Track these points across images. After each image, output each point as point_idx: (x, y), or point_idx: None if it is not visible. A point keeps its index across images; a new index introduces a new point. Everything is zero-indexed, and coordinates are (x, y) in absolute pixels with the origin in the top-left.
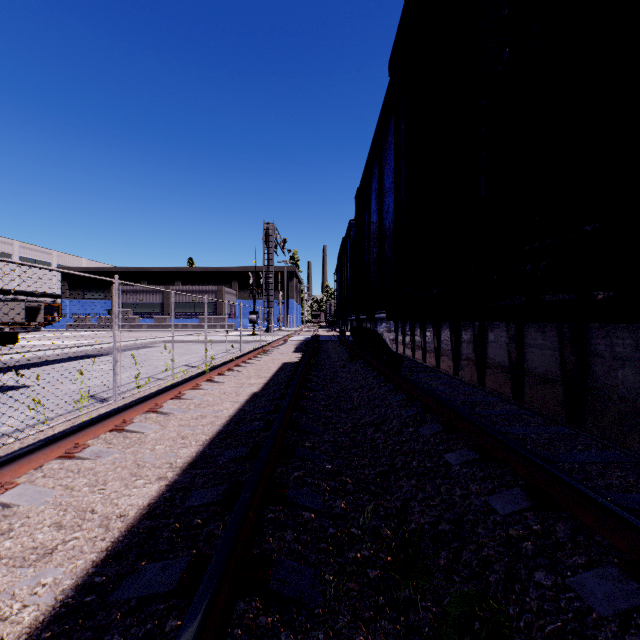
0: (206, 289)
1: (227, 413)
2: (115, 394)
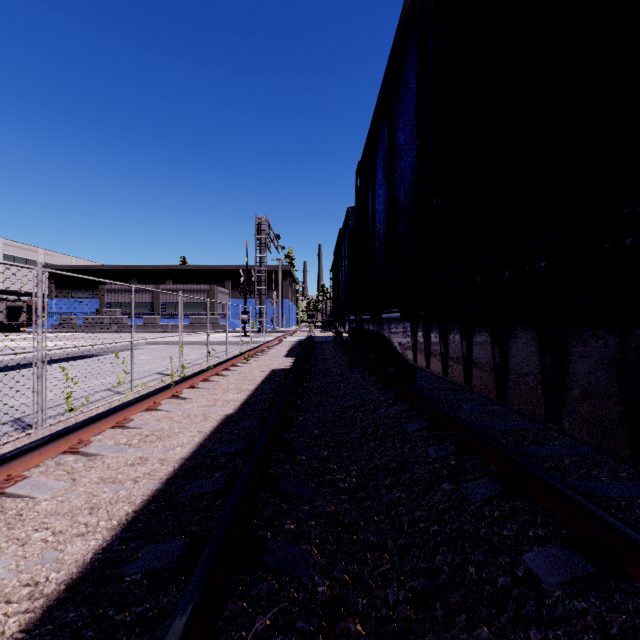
0: (198, 288)
1: (180, 453)
2: (37, 421)
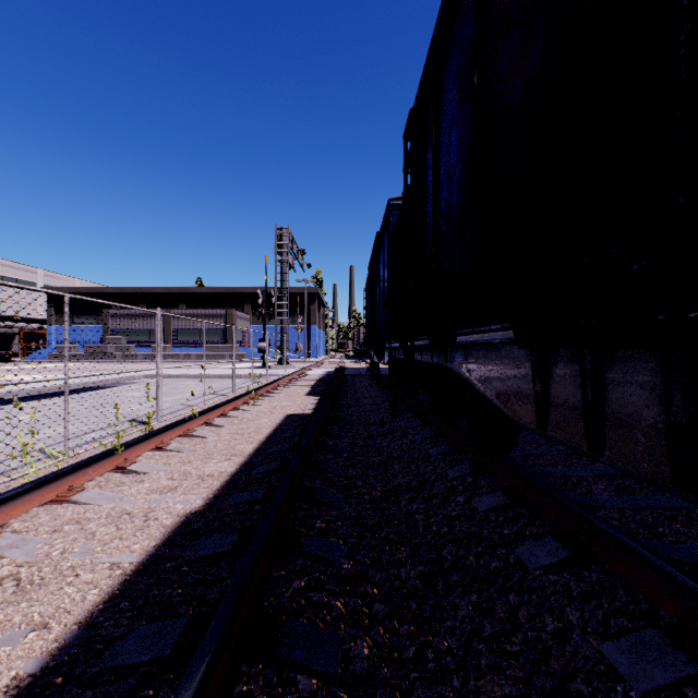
0: (213, 313)
1: (19, 661)
2: None
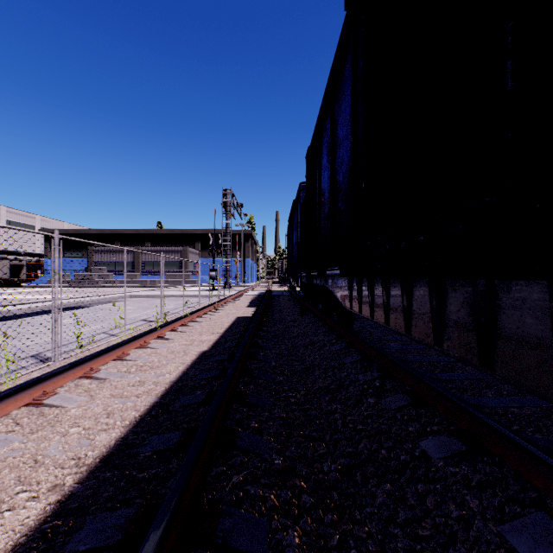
0: (172, 249)
1: (169, 378)
2: (54, 355)
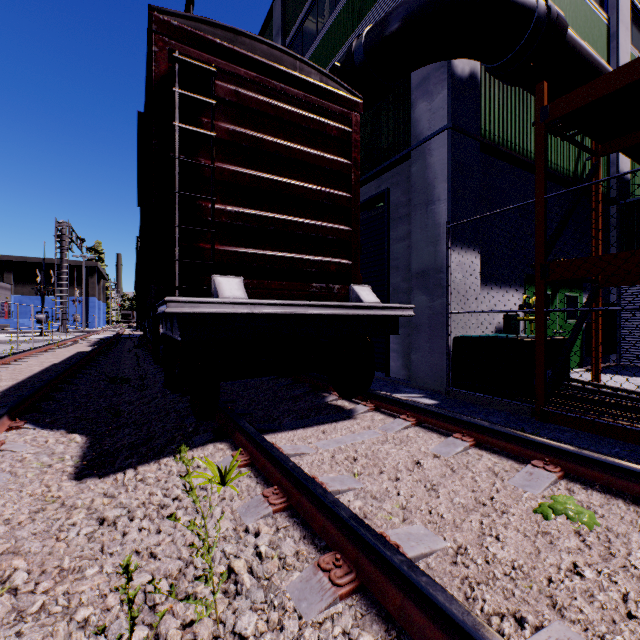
0: None
1: (39, 369)
2: None
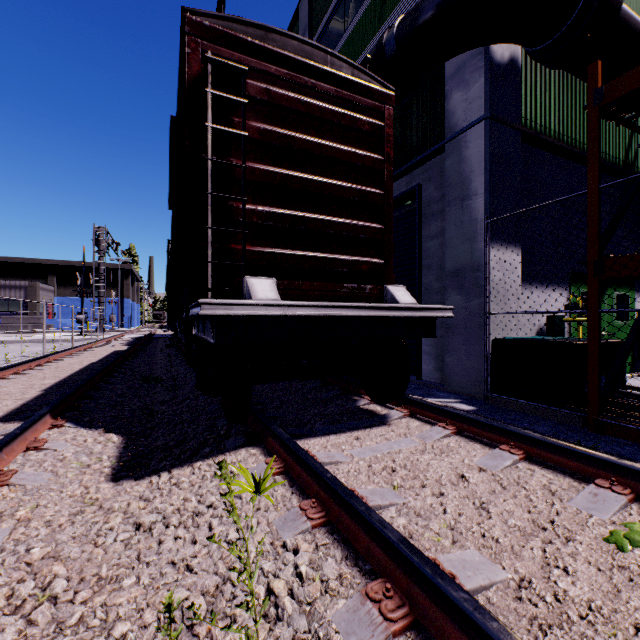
0: (11, 284)
1: (79, 368)
2: None
